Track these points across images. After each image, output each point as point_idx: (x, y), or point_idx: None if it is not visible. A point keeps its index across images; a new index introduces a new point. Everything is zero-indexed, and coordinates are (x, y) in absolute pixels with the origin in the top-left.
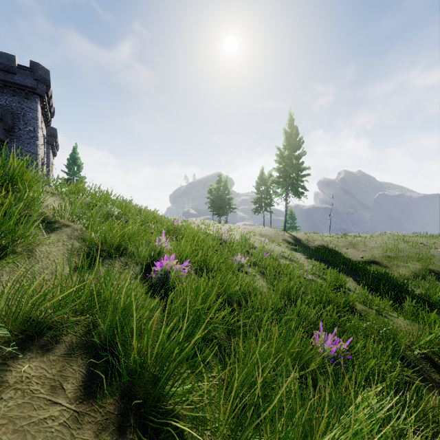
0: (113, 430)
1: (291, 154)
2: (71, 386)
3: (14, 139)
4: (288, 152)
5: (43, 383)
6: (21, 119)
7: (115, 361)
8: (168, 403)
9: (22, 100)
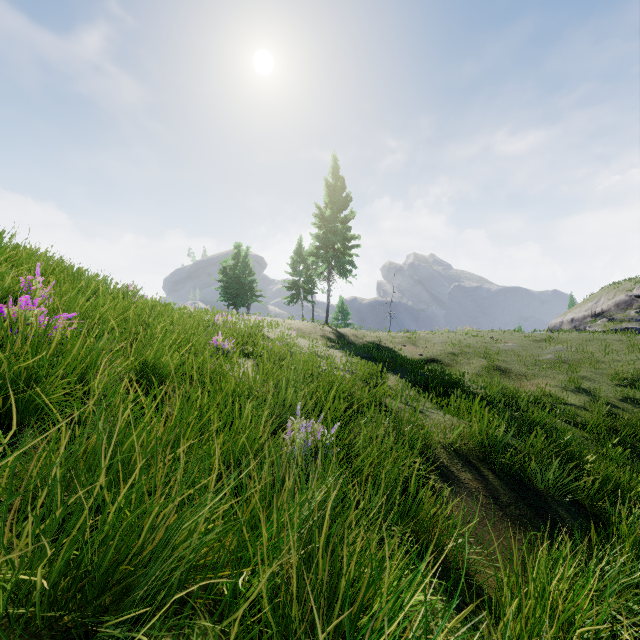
0: None
1: (335, 215)
2: None
3: None
4: (330, 212)
5: None
6: None
7: None
8: None
9: None
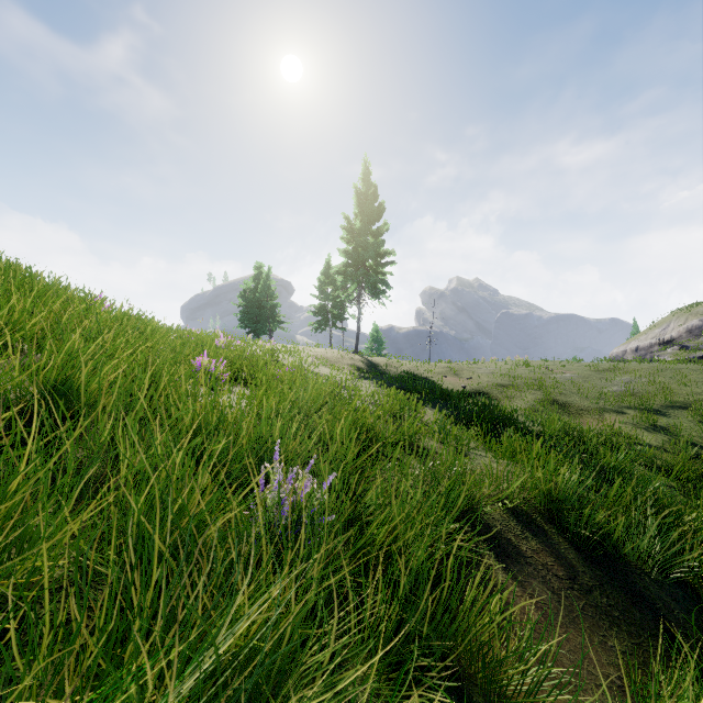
0: None
1: (366, 227)
2: None
3: None
4: (360, 224)
5: None
6: None
7: None
8: None
9: None
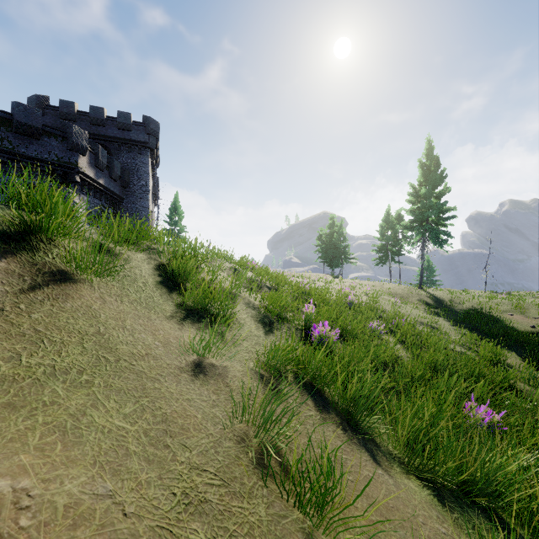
0: (341, 429)
1: (430, 192)
2: (311, 404)
3: (129, 195)
4: (425, 191)
5: (299, 400)
6: (135, 174)
7: (322, 396)
8: (366, 423)
9: (136, 156)
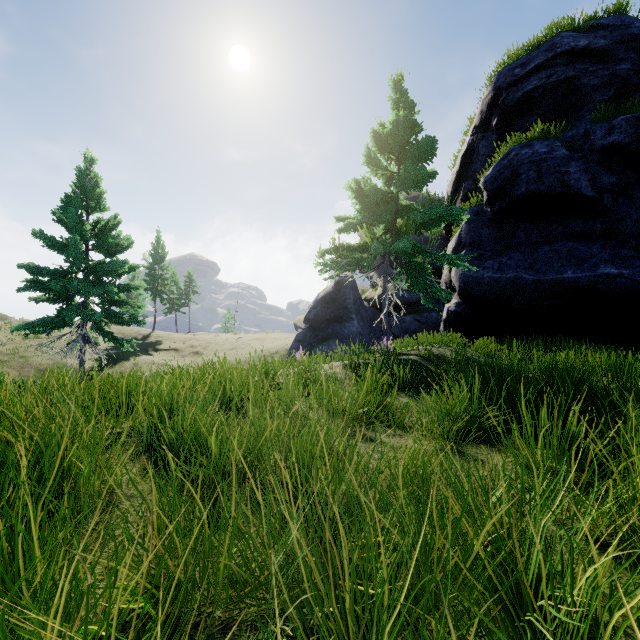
0: None
1: (153, 267)
2: None
3: None
4: (150, 265)
5: None
6: None
7: None
8: None
9: None
